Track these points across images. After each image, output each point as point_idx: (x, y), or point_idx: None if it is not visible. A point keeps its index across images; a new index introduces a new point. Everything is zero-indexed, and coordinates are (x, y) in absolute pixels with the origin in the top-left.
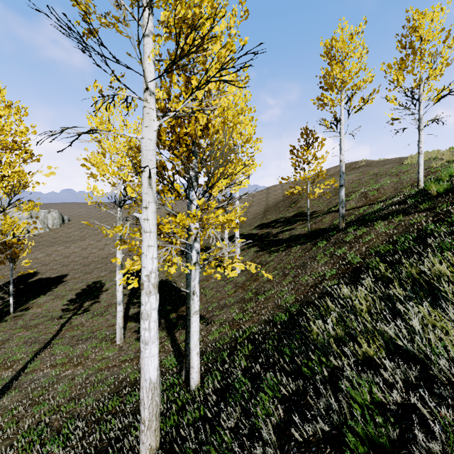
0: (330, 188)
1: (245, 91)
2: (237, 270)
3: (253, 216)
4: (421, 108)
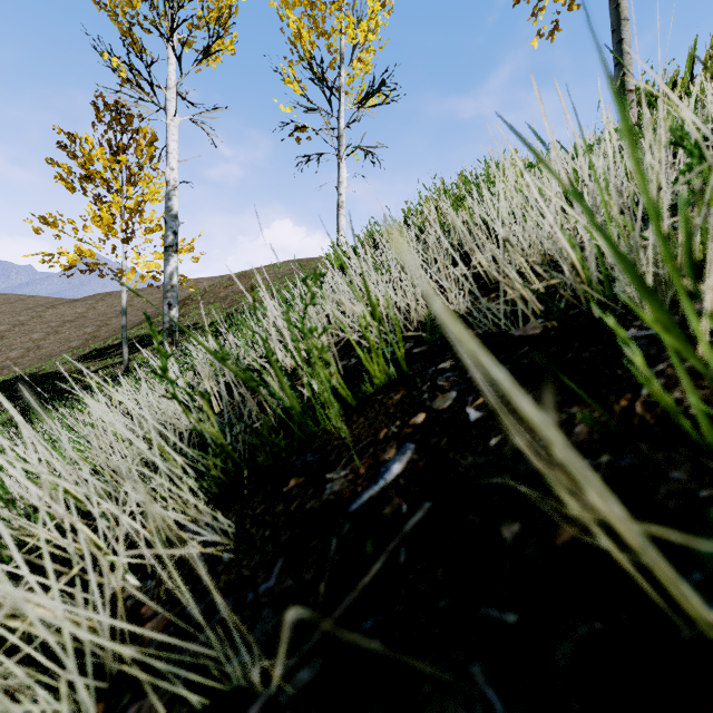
0: (245, 284)
1: None
2: None
3: (111, 334)
4: (341, 115)
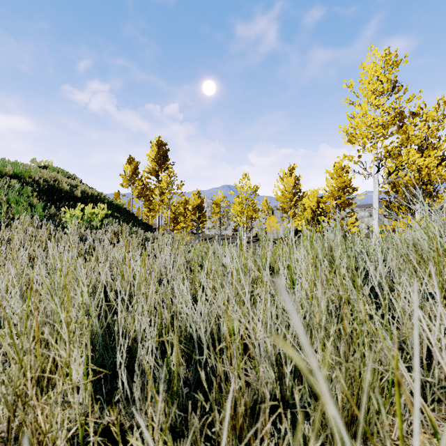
0: None
1: None
2: None
3: None
4: None
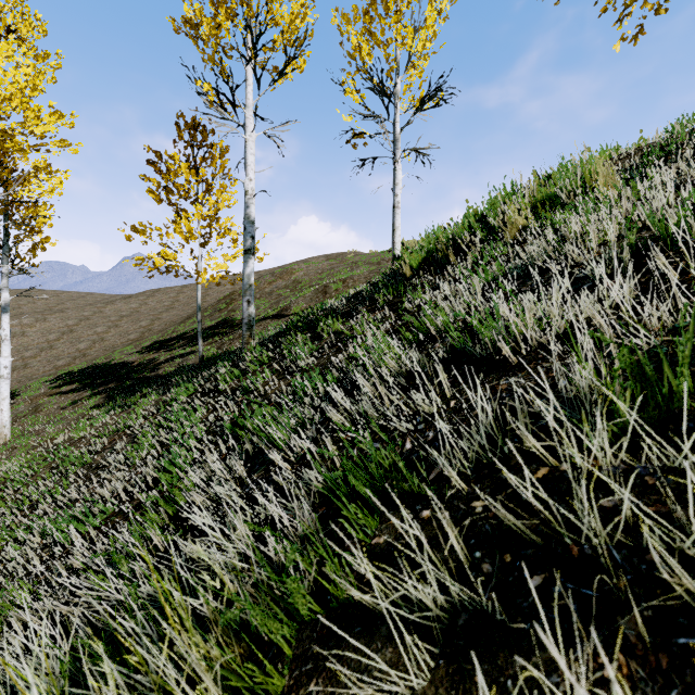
0: (287, 279)
1: None
2: None
3: (163, 327)
4: (397, 120)
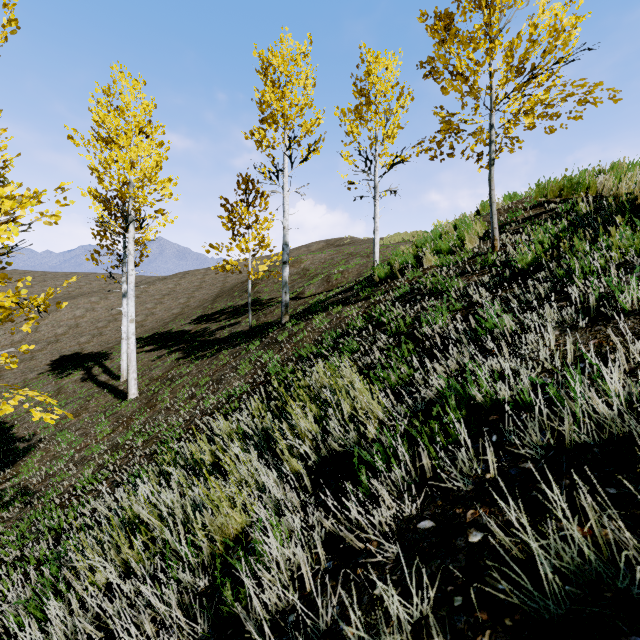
0: (298, 268)
1: (142, 95)
2: (130, 393)
3: (198, 304)
4: (376, 174)
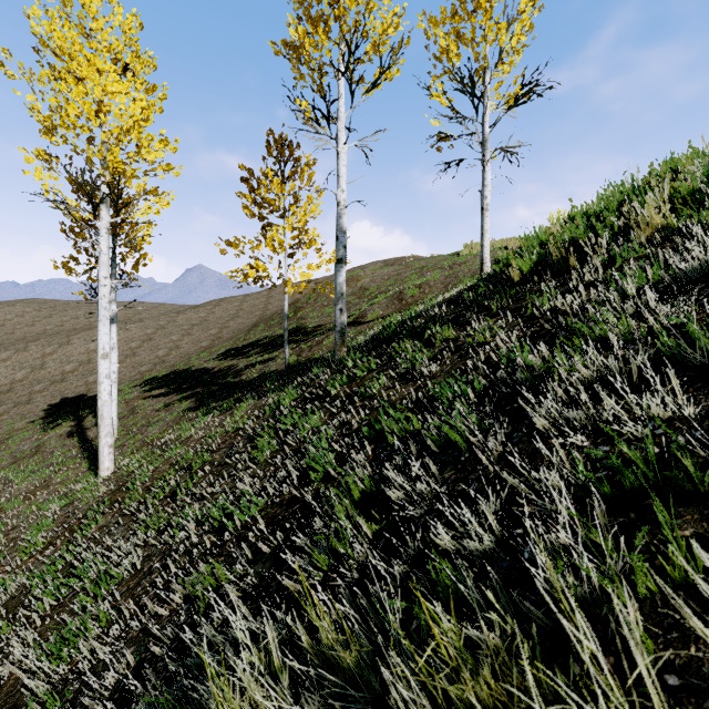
0: (354, 286)
1: None
2: (102, 468)
3: (232, 335)
4: (486, 120)
